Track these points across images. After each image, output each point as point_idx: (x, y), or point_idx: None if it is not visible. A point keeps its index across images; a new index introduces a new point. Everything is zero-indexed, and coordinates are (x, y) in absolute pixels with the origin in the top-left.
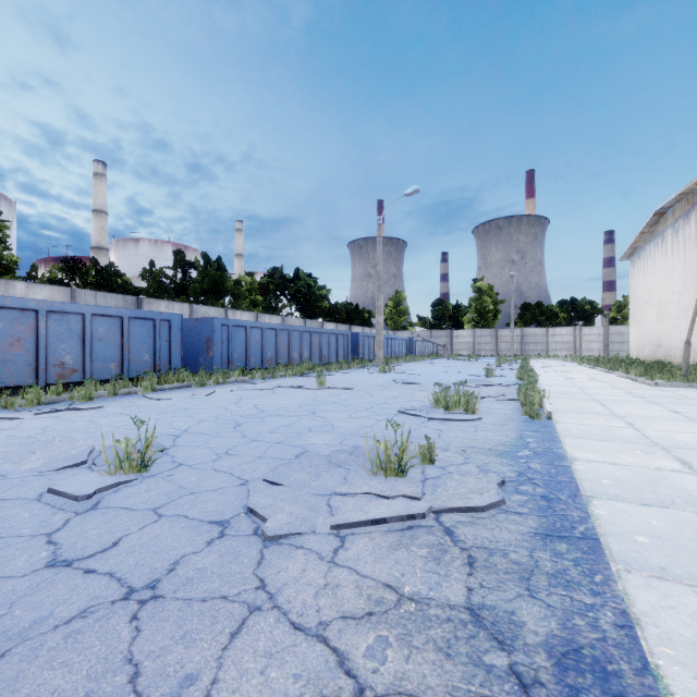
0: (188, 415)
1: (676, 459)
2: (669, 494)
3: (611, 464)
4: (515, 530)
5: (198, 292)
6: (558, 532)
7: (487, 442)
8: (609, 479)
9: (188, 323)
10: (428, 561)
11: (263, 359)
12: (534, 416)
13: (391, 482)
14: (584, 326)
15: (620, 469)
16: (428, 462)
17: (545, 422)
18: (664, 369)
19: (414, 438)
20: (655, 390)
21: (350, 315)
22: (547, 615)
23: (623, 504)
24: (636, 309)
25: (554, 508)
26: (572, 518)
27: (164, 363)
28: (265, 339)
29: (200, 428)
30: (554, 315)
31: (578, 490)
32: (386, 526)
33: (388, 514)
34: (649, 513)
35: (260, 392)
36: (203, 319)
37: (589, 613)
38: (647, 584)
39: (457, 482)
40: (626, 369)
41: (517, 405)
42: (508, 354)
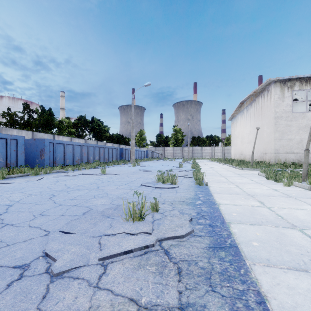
0: (22, 192)
1: (257, 200)
2: (259, 218)
3: (234, 205)
4: (200, 247)
5: (38, 125)
6: (219, 244)
7: (182, 198)
8: (235, 213)
9: (29, 141)
10: (156, 275)
11: (73, 160)
12: (200, 184)
13: (136, 225)
14: (215, 146)
15: (238, 207)
16: (155, 211)
17: (205, 186)
18: (244, 163)
19: (148, 198)
20: (242, 171)
21: (119, 139)
22: (223, 304)
23: (243, 225)
24: (234, 140)
25: (215, 230)
26: (224, 236)
27: (13, 162)
28: (74, 150)
29: (28, 199)
30: (204, 141)
31: (224, 220)
32: (132, 254)
33: (133, 246)
34: (254, 229)
35: (70, 177)
36: (38, 139)
37: (243, 297)
38: (264, 271)
39: (170, 221)
40: (231, 163)
41: (193, 179)
42: (187, 157)
